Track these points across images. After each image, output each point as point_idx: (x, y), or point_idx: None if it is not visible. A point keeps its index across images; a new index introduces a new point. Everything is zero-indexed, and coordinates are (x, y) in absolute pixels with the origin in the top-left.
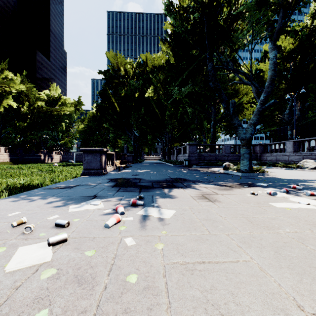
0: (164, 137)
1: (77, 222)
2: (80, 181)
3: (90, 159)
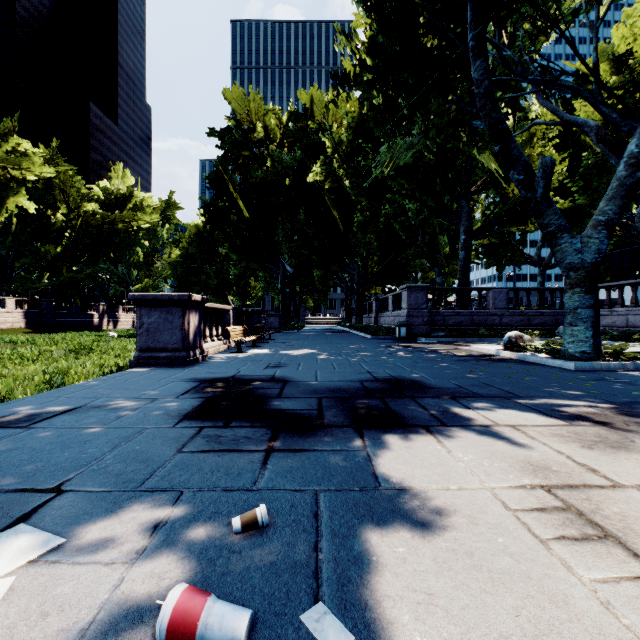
0: (348, 273)
1: None
2: (99, 391)
3: (156, 322)
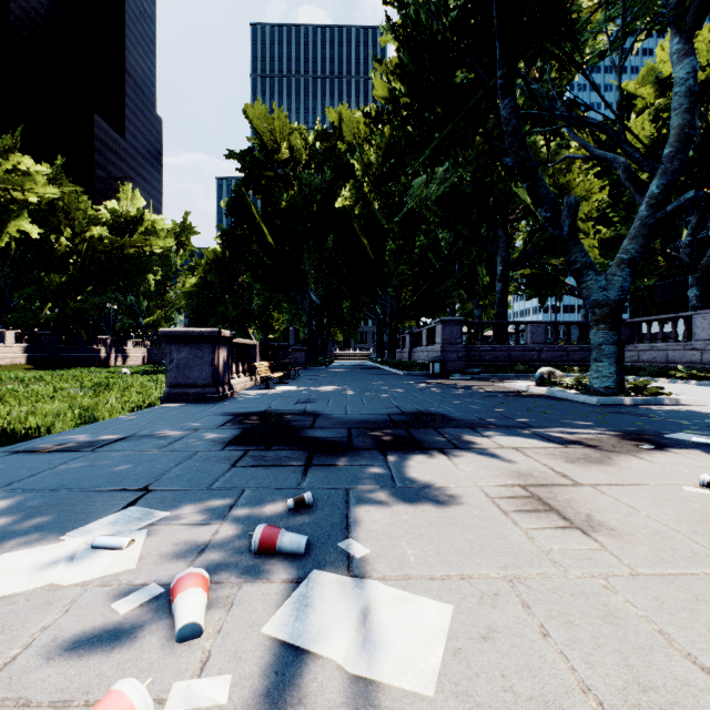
0: (380, 305)
1: None
2: (142, 424)
3: (186, 358)
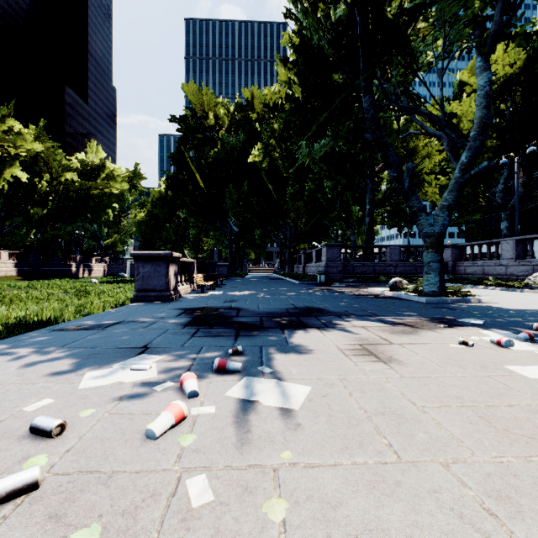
0: (282, 232)
1: (86, 419)
2: (125, 314)
3: (148, 271)
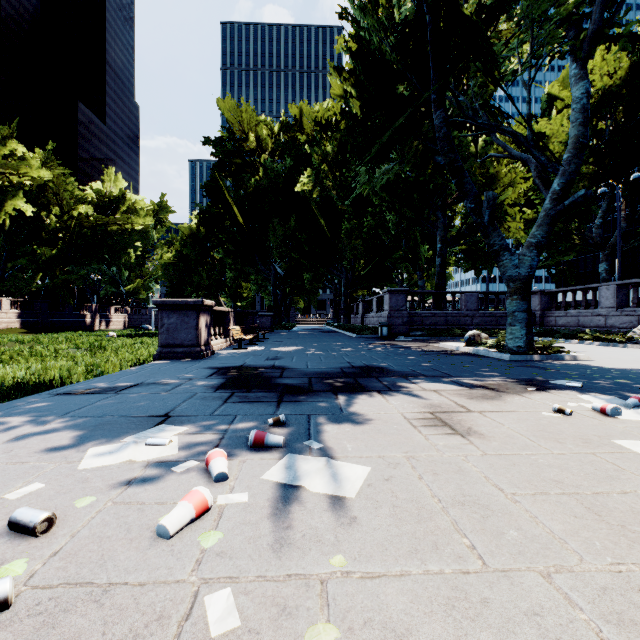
0: (336, 276)
1: (83, 511)
2: (145, 375)
3: (175, 323)
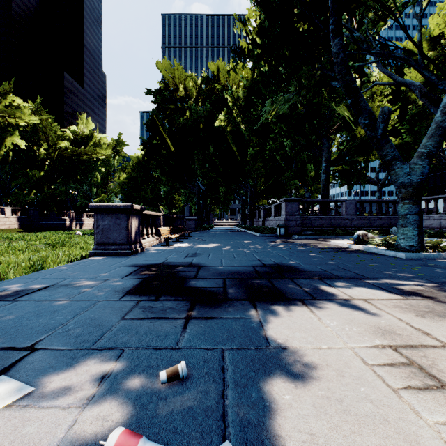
0: (243, 190)
1: None
2: (67, 274)
3: (108, 224)
